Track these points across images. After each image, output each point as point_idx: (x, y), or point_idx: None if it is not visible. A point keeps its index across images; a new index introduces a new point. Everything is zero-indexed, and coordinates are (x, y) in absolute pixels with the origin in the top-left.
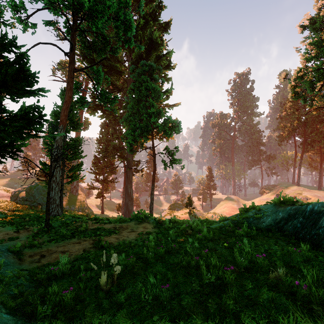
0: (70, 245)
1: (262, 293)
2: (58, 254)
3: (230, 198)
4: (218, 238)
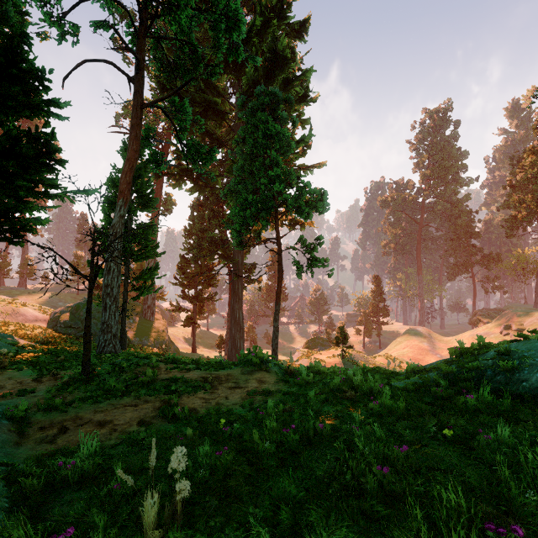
0: (117, 410)
1: None
2: (92, 427)
3: (415, 331)
4: (418, 413)
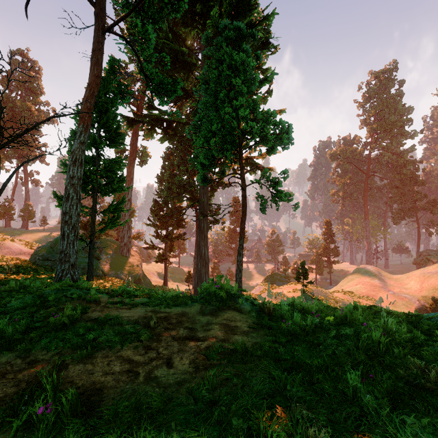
0: None
1: None
2: None
3: (365, 270)
4: None
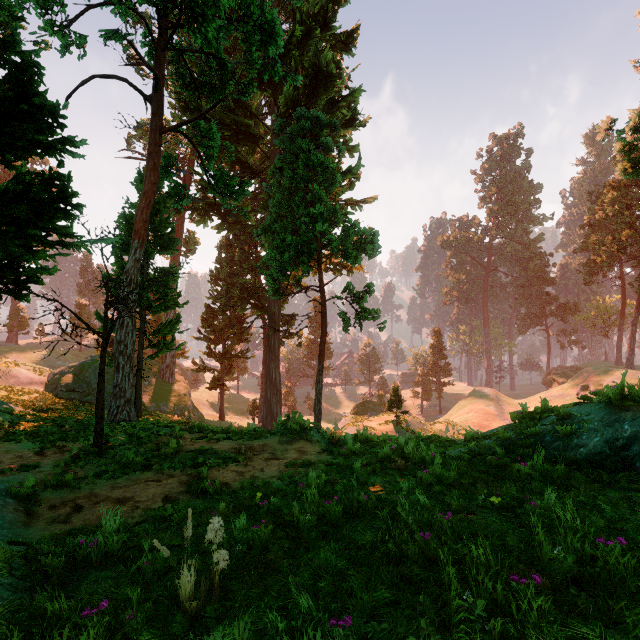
0: (138, 486)
1: None
2: (111, 505)
3: (481, 393)
4: (470, 482)
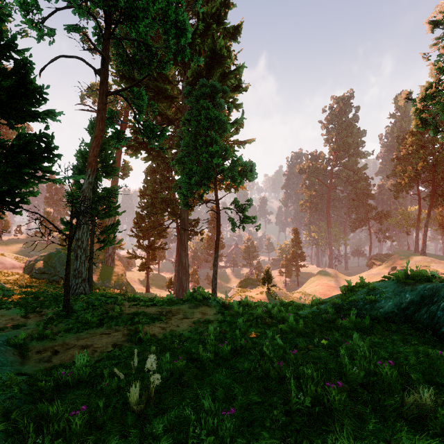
0: (95, 337)
1: (398, 436)
2: (78, 350)
3: (325, 272)
4: (311, 331)
